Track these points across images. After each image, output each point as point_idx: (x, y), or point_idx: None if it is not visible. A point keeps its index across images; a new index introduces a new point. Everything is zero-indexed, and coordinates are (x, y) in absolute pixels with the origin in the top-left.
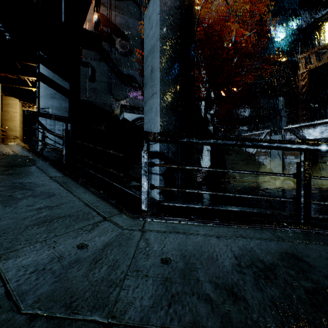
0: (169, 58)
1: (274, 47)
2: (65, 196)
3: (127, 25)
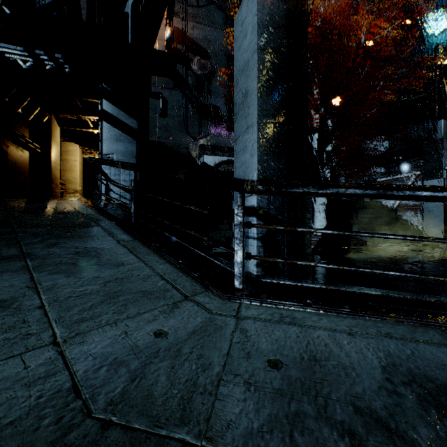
0: (271, 75)
1: (429, 44)
2: (136, 265)
3: (208, 38)
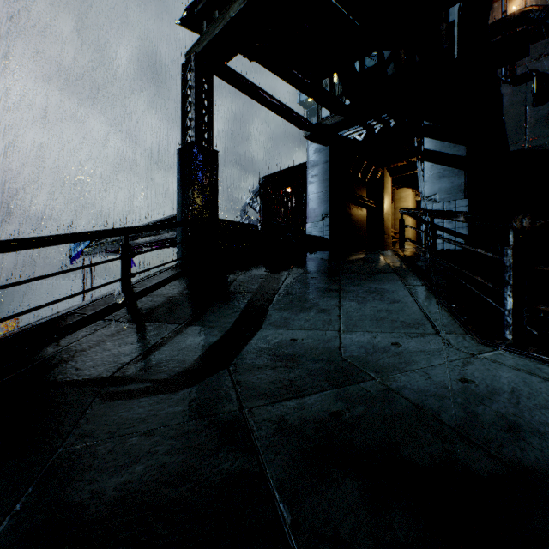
0: None
1: None
2: (408, 304)
3: None
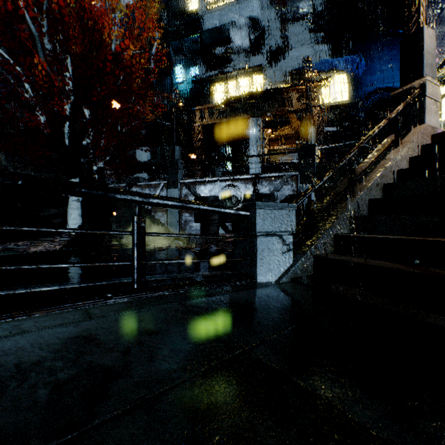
0: None
1: (176, 87)
2: None
3: None
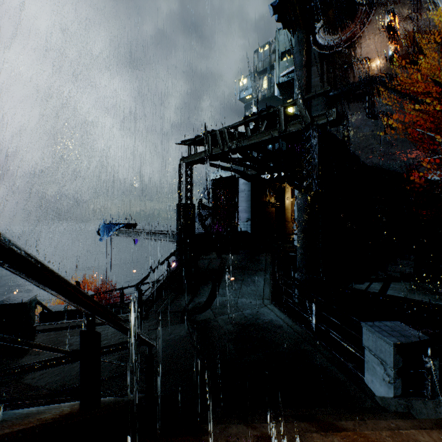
0: (302, 230)
1: None
2: (261, 287)
3: None
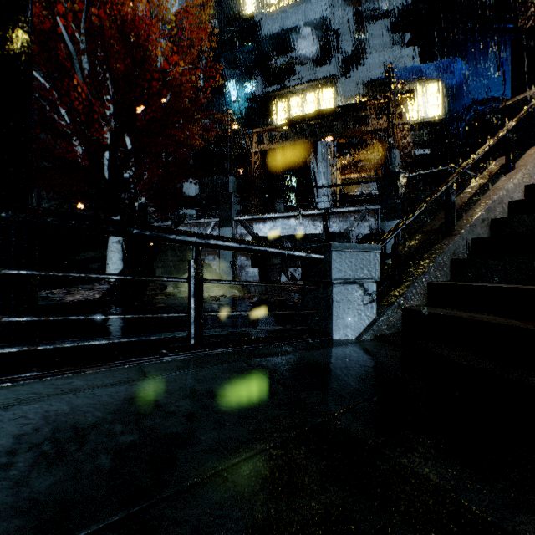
0: None
1: (229, 106)
2: None
3: None
